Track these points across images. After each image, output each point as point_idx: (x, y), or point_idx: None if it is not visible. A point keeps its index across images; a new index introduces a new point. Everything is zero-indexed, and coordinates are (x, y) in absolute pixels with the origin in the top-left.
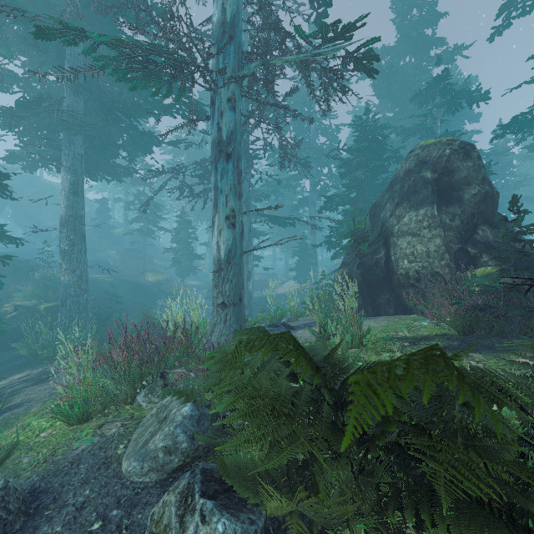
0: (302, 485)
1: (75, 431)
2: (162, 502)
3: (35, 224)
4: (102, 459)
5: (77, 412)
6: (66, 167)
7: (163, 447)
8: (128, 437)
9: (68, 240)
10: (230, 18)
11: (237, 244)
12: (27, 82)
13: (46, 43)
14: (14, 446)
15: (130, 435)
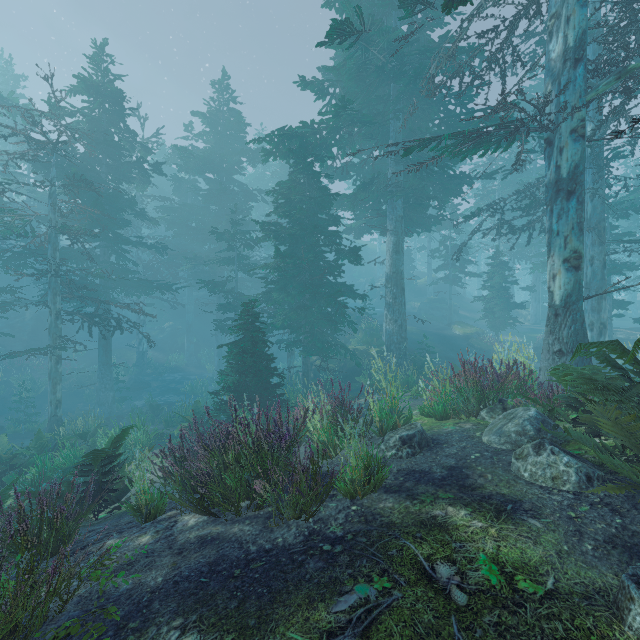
0: (638, 462)
1: (440, 422)
2: (520, 448)
3: (353, 282)
4: (466, 435)
5: (440, 410)
6: (390, 230)
7: (514, 431)
8: (481, 431)
9: (391, 294)
10: (570, 46)
11: (579, 288)
12: (359, 166)
13: (377, 132)
14: (409, 419)
15: (482, 430)
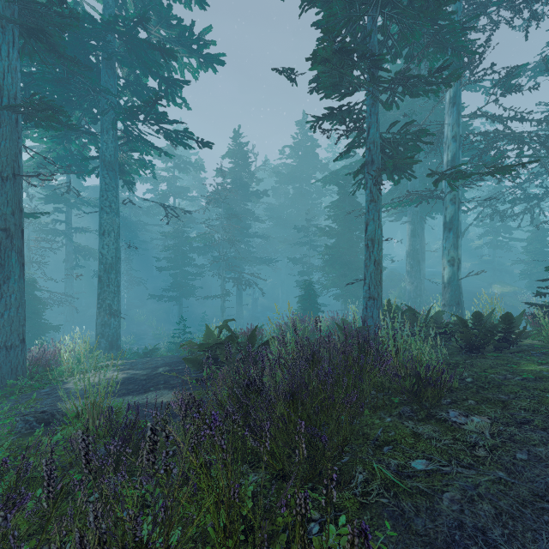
0: None
1: None
2: None
3: None
4: None
5: None
6: (408, 222)
7: None
8: None
9: (409, 265)
10: (449, 159)
11: (454, 275)
12: None
13: None
14: None
15: None
